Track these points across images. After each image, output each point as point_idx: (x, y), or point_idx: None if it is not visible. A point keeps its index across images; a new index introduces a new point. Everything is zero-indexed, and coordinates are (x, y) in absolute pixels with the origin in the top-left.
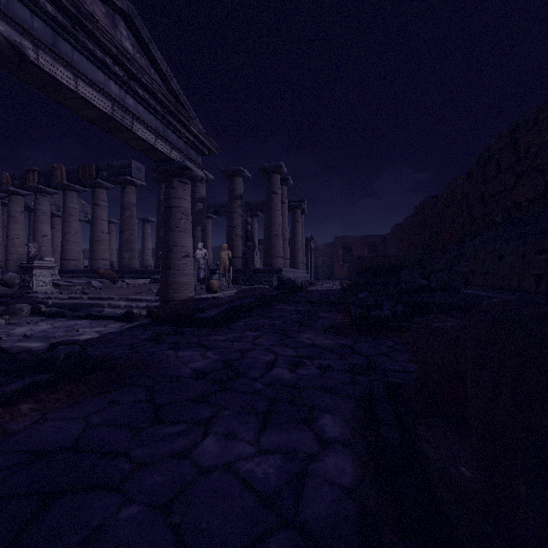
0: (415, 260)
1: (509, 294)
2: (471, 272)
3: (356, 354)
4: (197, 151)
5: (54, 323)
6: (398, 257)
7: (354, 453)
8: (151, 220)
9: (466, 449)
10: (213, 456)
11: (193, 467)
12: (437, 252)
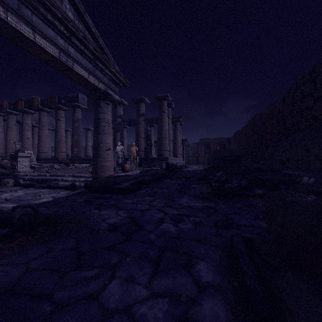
0: (249, 152)
1: (314, 173)
2: (287, 159)
3: (217, 213)
4: (115, 84)
5: (27, 191)
6: (238, 150)
7: (225, 297)
8: (91, 129)
9: (321, 302)
10: (116, 299)
11: (99, 310)
12: (263, 147)
